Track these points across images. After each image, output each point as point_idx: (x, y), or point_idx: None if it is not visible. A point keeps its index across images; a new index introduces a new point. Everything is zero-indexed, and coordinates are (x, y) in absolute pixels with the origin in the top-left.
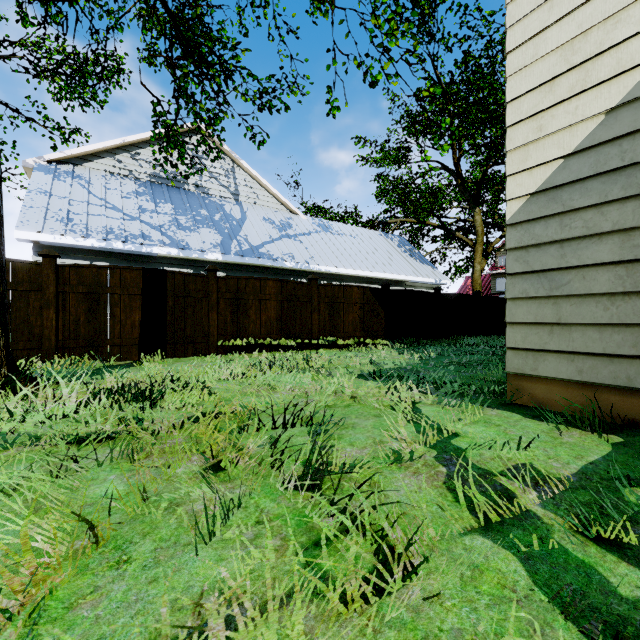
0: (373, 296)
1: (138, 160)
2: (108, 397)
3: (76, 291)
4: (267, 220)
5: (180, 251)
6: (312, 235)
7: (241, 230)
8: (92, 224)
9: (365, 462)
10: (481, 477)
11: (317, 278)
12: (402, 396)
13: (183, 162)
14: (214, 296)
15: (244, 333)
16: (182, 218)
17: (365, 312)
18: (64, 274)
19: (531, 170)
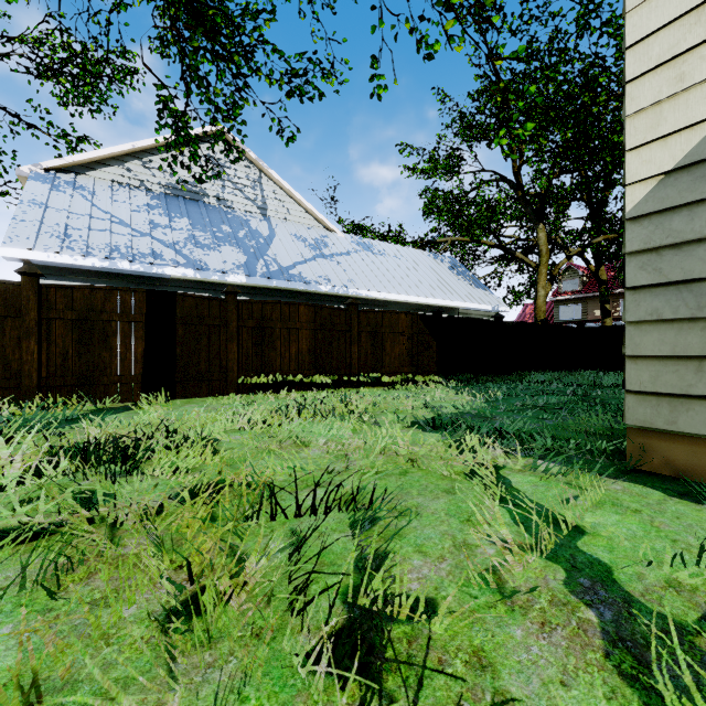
0: (423, 324)
1: (151, 169)
2: (74, 458)
3: (64, 317)
4: (299, 238)
5: (197, 272)
6: (351, 255)
7: (269, 249)
8: (94, 240)
9: (448, 594)
10: (669, 638)
11: (357, 303)
12: (480, 459)
13: (196, 162)
14: (234, 324)
15: (270, 368)
16: (200, 235)
17: (414, 343)
18: (49, 296)
19: (666, 139)
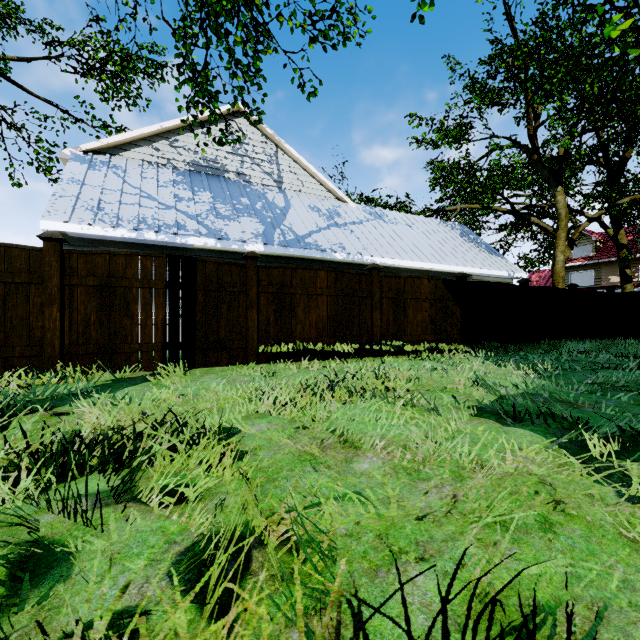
0: (446, 290)
1: (176, 147)
2: (48, 466)
3: (85, 284)
4: (313, 208)
5: (218, 242)
6: (363, 224)
7: (285, 219)
8: (124, 213)
9: None
10: None
11: (379, 267)
12: None
13: (215, 121)
14: (253, 290)
15: (290, 336)
16: (221, 207)
17: (437, 310)
18: (71, 262)
19: None
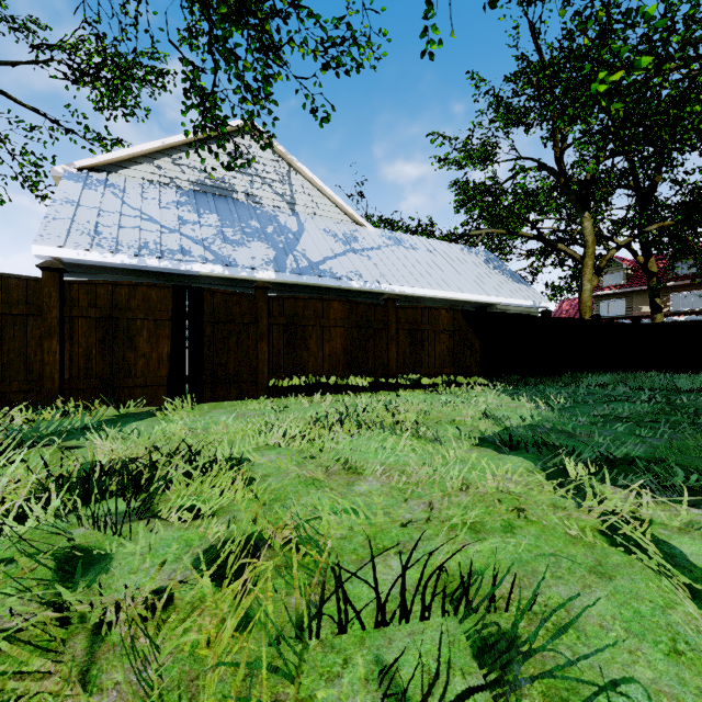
0: (465, 321)
1: (180, 165)
2: (72, 491)
3: (87, 315)
4: (328, 232)
5: (225, 268)
6: (382, 249)
7: (298, 244)
8: (123, 238)
9: None
10: None
11: (395, 298)
12: (617, 509)
13: (224, 146)
14: (264, 321)
15: (302, 369)
16: (229, 230)
17: (455, 342)
18: (71, 293)
19: None
